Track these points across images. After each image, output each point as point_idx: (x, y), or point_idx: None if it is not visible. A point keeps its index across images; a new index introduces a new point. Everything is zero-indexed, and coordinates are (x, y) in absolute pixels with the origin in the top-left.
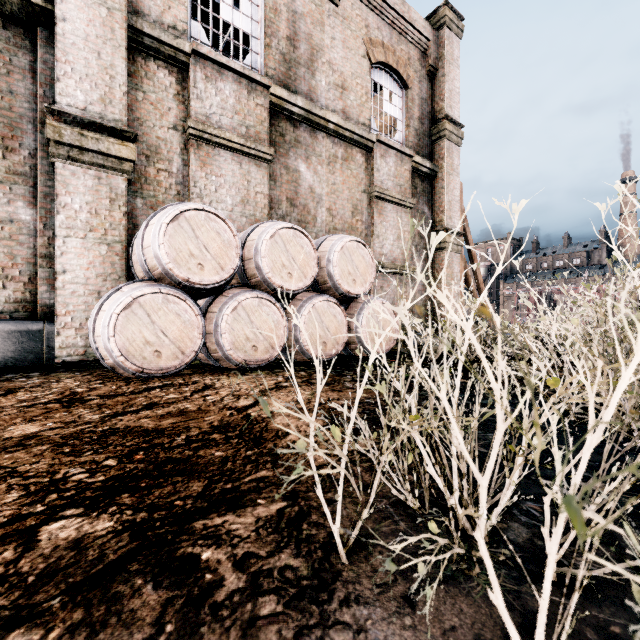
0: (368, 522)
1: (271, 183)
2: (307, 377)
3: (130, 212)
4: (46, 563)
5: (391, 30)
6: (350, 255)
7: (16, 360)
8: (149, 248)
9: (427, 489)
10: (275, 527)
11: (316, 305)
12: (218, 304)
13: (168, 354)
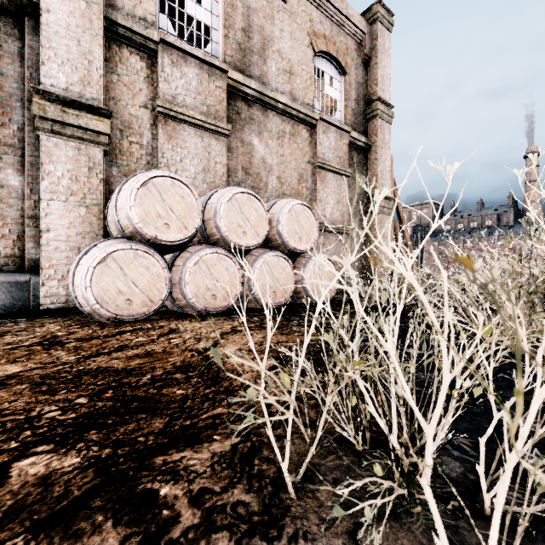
0: (314, 457)
1: (228, 154)
2: (259, 322)
3: (106, 179)
4: (14, 500)
5: (332, 24)
6: (297, 216)
7: (6, 307)
8: (122, 210)
9: (368, 426)
10: (229, 462)
11: (267, 259)
12: (182, 259)
13: (138, 302)
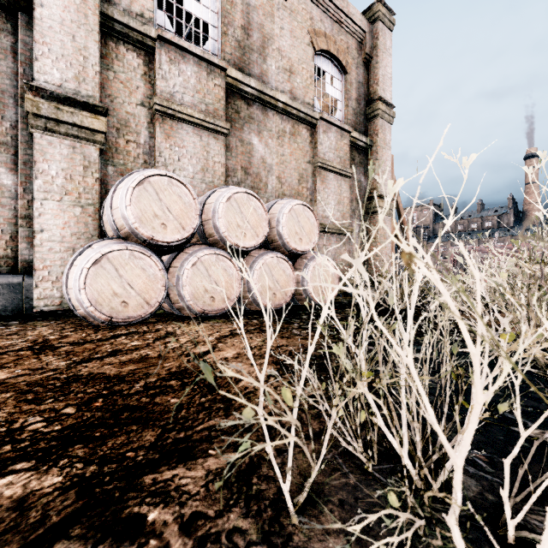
0: (318, 475)
1: (228, 154)
2: (259, 325)
3: (102, 178)
4: None
5: (332, 22)
6: (297, 217)
7: None
8: (117, 209)
9: (375, 440)
10: (225, 481)
11: (267, 261)
12: (180, 260)
13: (134, 304)
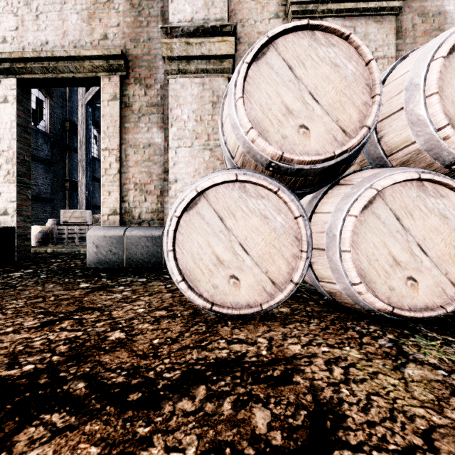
0: None
1: (397, 42)
2: None
3: None
4: None
5: None
6: None
7: (144, 262)
8: (226, 118)
9: None
10: None
11: None
12: (333, 199)
13: (249, 283)
